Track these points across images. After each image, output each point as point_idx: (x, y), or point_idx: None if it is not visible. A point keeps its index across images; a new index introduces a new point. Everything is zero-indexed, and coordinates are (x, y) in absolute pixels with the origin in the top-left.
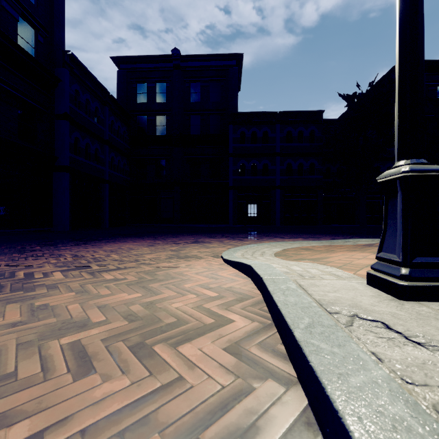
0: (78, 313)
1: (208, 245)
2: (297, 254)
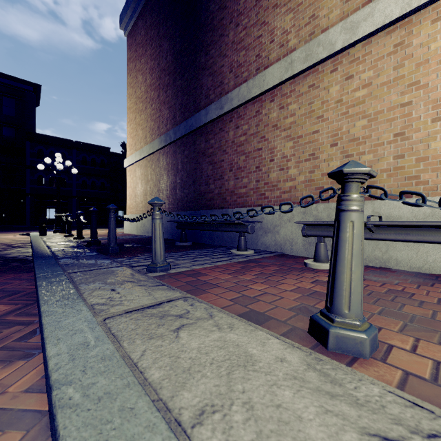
0: None
1: (11, 234)
2: None
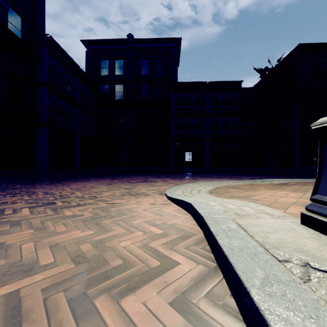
0: (29, 253)
1: (155, 184)
2: (226, 191)
